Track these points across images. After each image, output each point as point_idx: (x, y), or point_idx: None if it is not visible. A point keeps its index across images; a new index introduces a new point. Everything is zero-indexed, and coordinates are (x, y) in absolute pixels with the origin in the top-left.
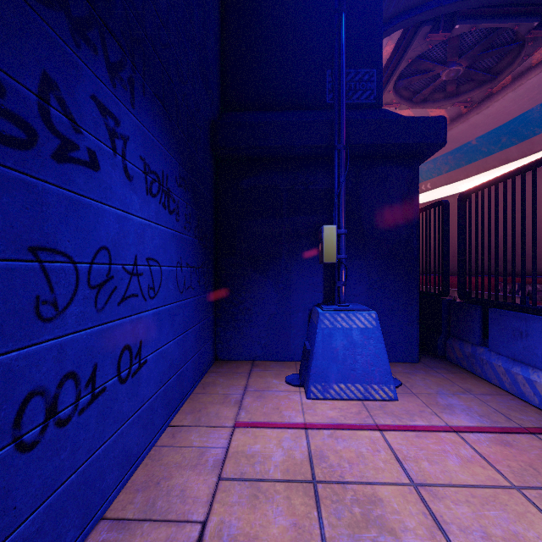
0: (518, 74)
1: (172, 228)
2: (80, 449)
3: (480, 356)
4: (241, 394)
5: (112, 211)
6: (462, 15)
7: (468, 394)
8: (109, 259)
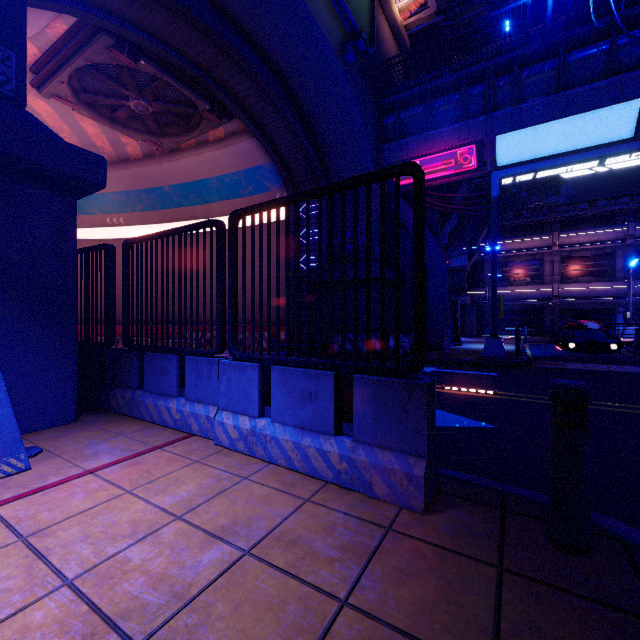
0: (200, 142)
1: None
2: None
3: (138, 399)
4: None
5: None
6: (148, 55)
7: (120, 436)
8: None
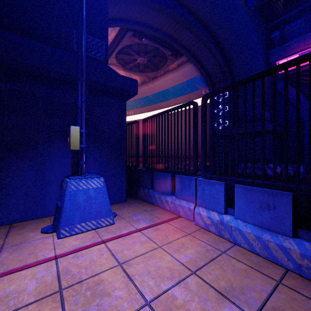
0: (165, 71)
1: None
2: None
3: (151, 194)
4: None
5: None
6: (146, 35)
7: (146, 212)
8: None
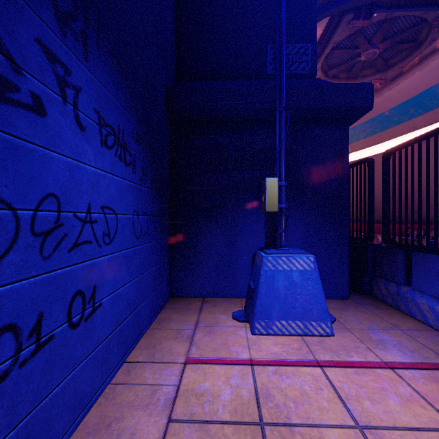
0: (425, 55)
1: (128, 179)
2: (20, 403)
3: (405, 295)
4: (193, 329)
5: (61, 158)
6: (380, 5)
7: (397, 329)
8: (58, 206)
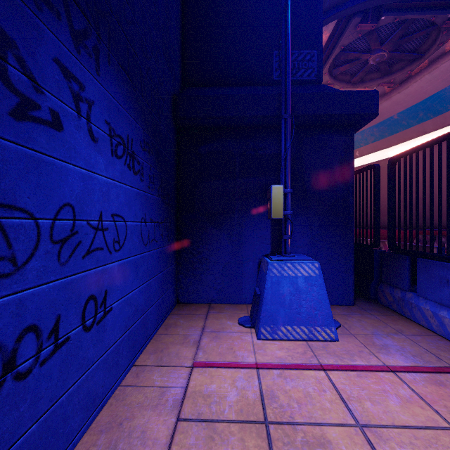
0: (434, 59)
1: (136, 187)
2: (41, 399)
3: (409, 301)
4: (199, 334)
5: (76, 170)
6: (387, 8)
7: (400, 334)
8: (73, 215)
